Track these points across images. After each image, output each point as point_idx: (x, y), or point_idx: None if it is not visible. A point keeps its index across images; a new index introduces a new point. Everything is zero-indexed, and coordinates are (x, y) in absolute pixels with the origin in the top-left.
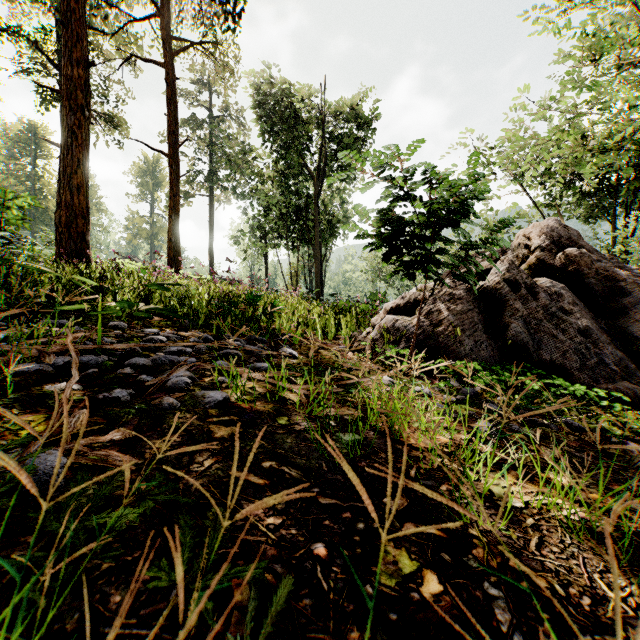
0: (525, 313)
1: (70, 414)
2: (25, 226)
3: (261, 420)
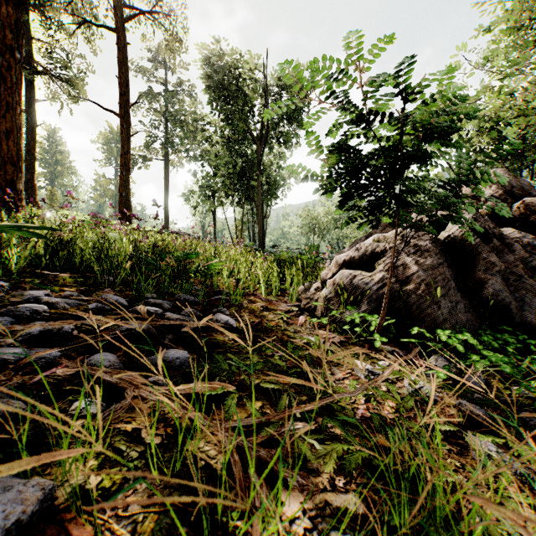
0: (502, 267)
1: None
2: None
3: None
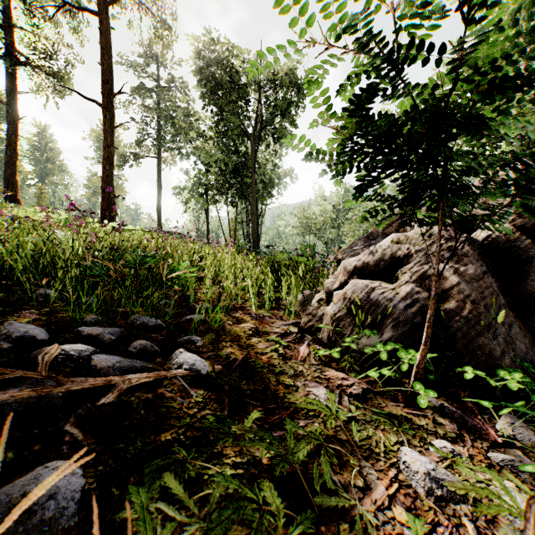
0: None
1: None
2: None
3: None
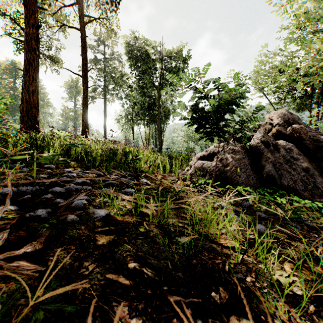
0: (273, 159)
1: (3, 230)
2: (8, 113)
3: (128, 229)
